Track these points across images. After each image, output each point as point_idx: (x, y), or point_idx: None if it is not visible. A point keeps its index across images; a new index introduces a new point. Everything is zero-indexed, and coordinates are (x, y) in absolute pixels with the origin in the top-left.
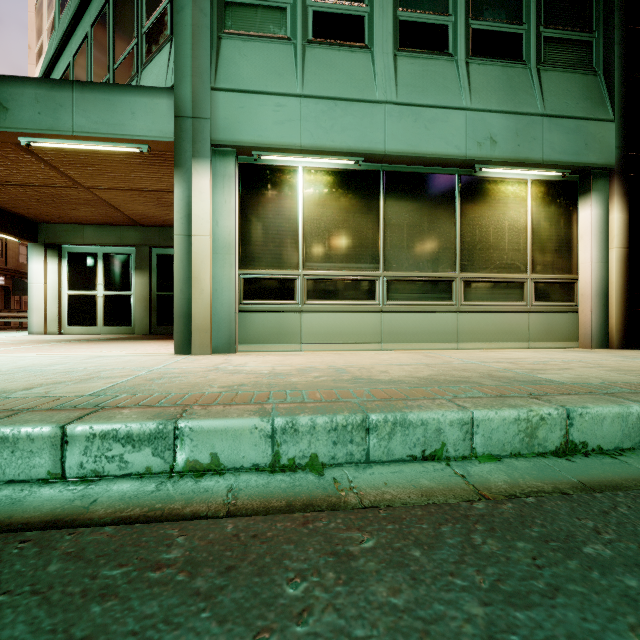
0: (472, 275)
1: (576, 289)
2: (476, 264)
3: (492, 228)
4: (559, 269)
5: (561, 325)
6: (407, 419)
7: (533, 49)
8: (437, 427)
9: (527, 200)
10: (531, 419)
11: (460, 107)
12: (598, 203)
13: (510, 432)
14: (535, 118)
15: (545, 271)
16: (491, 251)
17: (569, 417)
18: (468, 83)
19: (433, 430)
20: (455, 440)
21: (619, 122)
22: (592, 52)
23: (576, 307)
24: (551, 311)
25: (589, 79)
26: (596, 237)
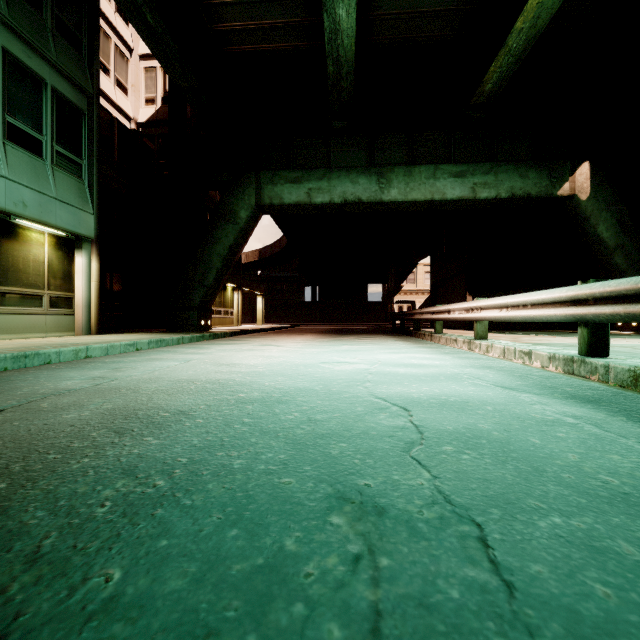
0: (7, 288)
1: (74, 302)
2: (10, 281)
3: (22, 258)
4: (65, 289)
5: (66, 322)
6: (39, 352)
7: (50, 154)
8: (49, 354)
9: (45, 245)
10: (77, 350)
11: (1, 174)
12: (86, 256)
13: (71, 354)
14: (52, 199)
15: (57, 290)
16: (21, 274)
17: (88, 348)
18: (6, 159)
19: (48, 355)
20: (55, 358)
21: (96, 216)
22: (83, 171)
23: (74, 312)
24: (60, 314)
25: (81, 185)
26: (85, 274)
